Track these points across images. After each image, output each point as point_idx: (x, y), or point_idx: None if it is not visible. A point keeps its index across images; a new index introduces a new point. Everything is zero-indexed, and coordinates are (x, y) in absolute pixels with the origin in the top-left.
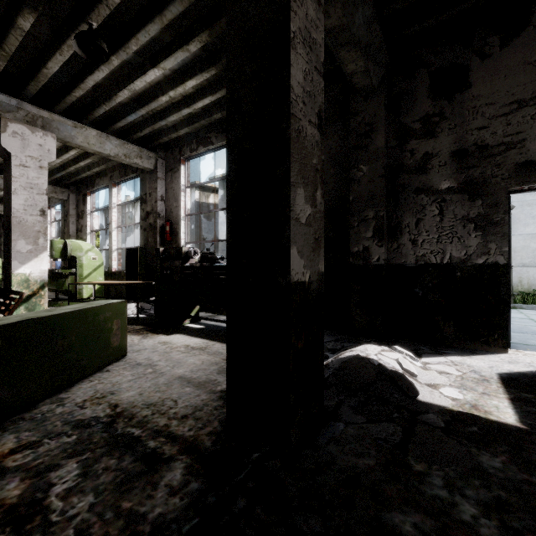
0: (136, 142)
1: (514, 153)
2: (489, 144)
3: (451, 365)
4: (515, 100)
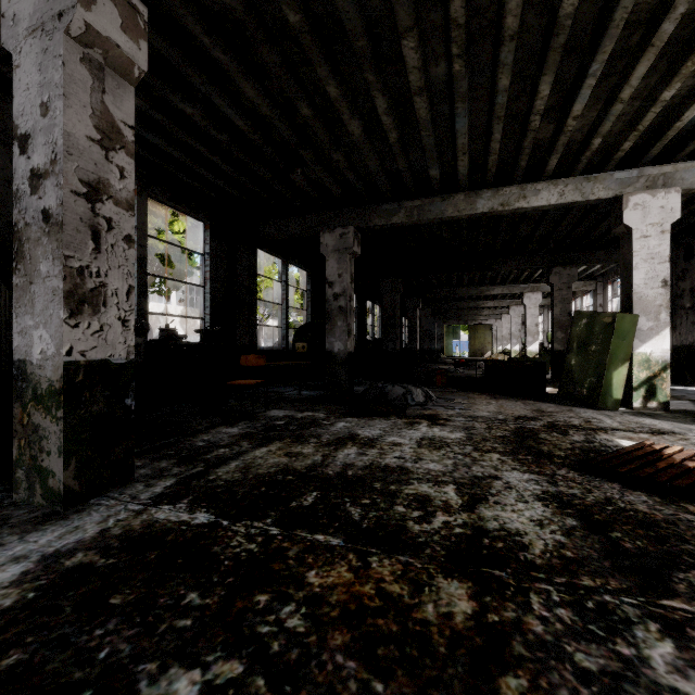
0: (585, 276)
1: None
2: None
3: None
4: None
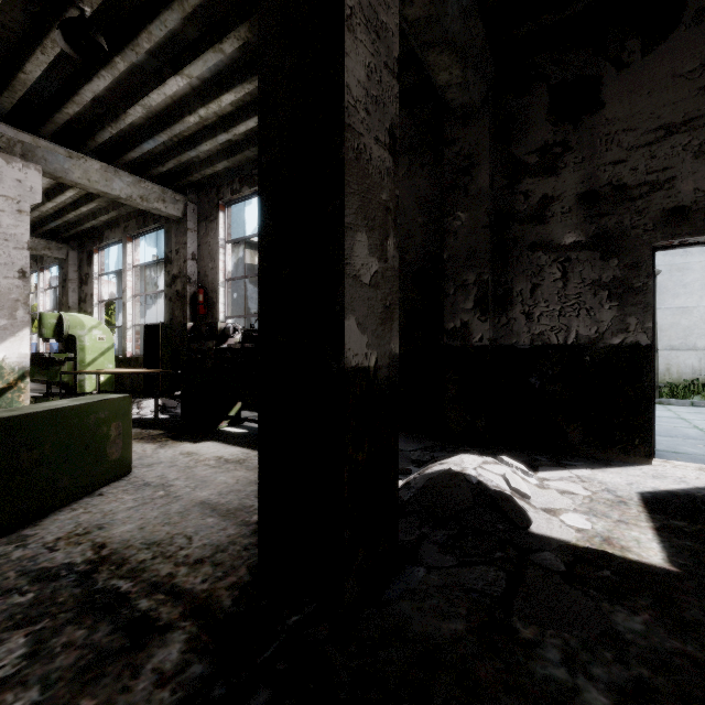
0: (158, 180)
1: (661, 196)
2: (628, 184)
3: (577, 482)
4: (662, 125)
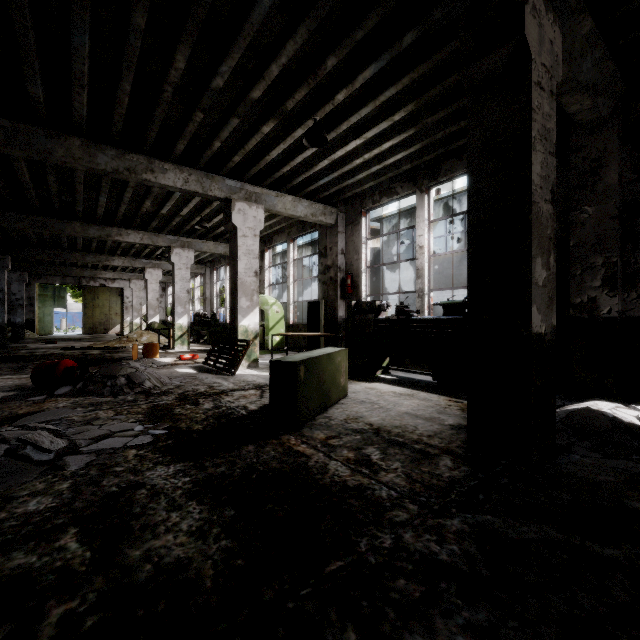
0: (319, 200)
1: None
2: None
3: None
4: None
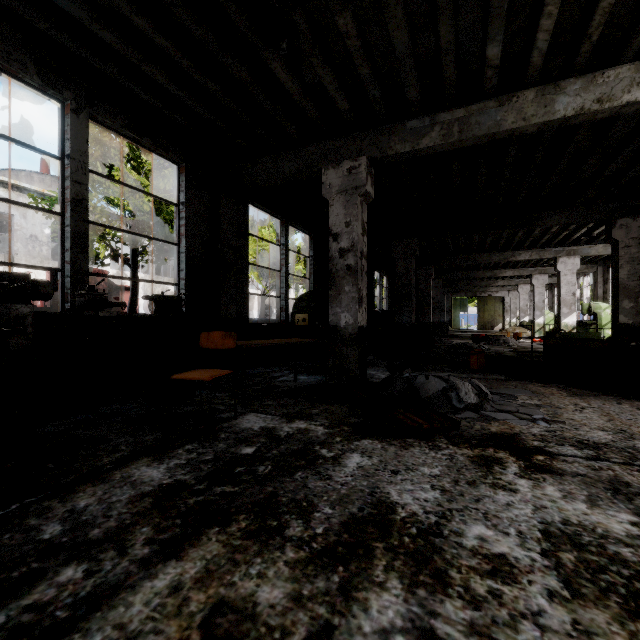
0: None
1: None
2: None
3: None
4: None
